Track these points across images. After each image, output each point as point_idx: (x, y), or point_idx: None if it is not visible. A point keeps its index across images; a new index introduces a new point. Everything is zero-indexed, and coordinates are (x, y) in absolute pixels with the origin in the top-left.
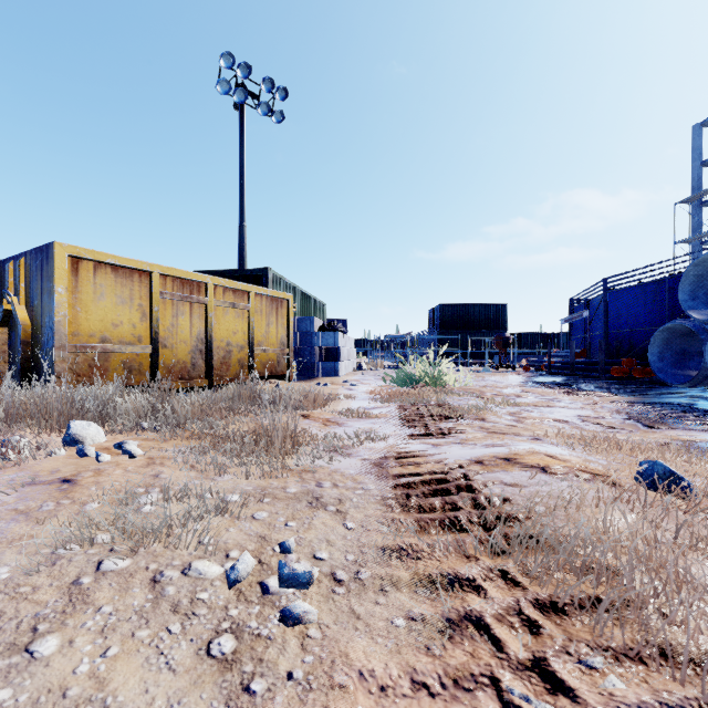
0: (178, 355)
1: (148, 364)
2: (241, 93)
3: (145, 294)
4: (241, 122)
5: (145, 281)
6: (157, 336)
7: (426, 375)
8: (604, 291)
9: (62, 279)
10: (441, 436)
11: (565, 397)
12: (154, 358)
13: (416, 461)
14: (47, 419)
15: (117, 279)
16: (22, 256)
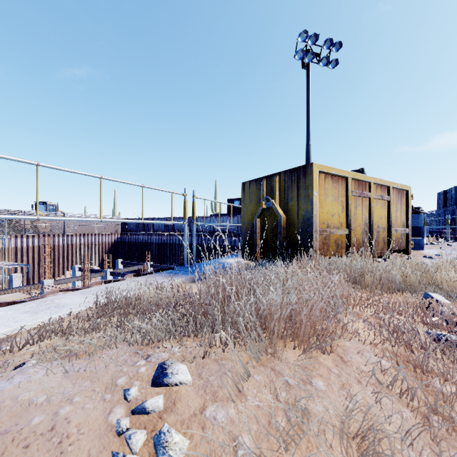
0: (356, 235)
1: (344, 242)
2: (310, 55)
3: (343, 193)
4: (307, 75)
5: (343, 184)
6: (350, 222)
7: None
8: None
9: (315, 186)
10: None
11: None
12: (349, 238)
13: None
14: (360, 284)
15: (332, 184)
16: (275, 175)
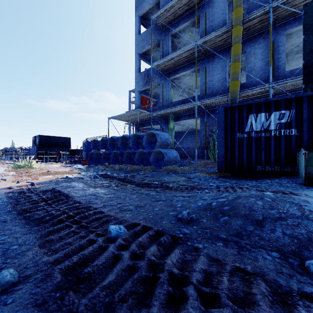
0: None
1: None
2: None
3: None
4: None
5: None
6: None
7: (26, 165)
8: (86, 141)
9: None
10: (25, 174)
11: (63, 168)
12: None
13: (19, 175)
14: None
15: None
16: None
